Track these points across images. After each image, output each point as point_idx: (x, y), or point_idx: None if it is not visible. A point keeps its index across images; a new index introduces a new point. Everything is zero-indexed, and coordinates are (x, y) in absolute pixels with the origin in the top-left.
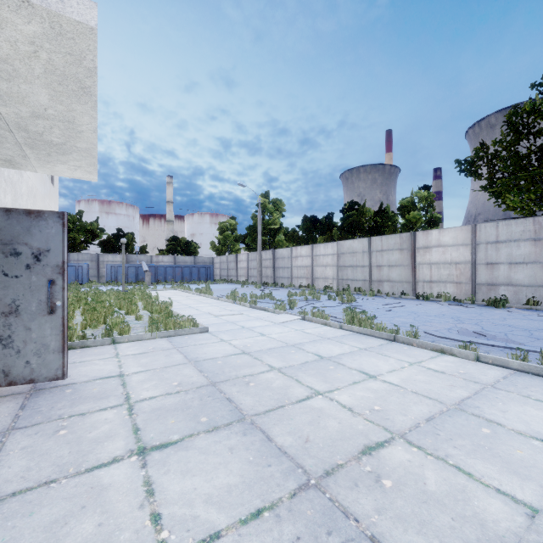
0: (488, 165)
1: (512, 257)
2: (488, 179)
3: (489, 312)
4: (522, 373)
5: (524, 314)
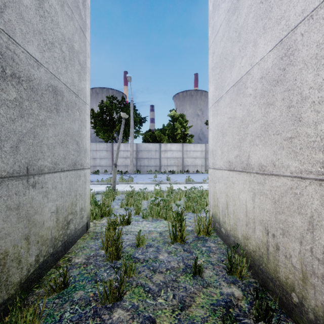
0: (94, 119)
1: (101, 156)
2: (94, 124)
3: (93, 175)
4: (97, 184)
5: (103, 175)
